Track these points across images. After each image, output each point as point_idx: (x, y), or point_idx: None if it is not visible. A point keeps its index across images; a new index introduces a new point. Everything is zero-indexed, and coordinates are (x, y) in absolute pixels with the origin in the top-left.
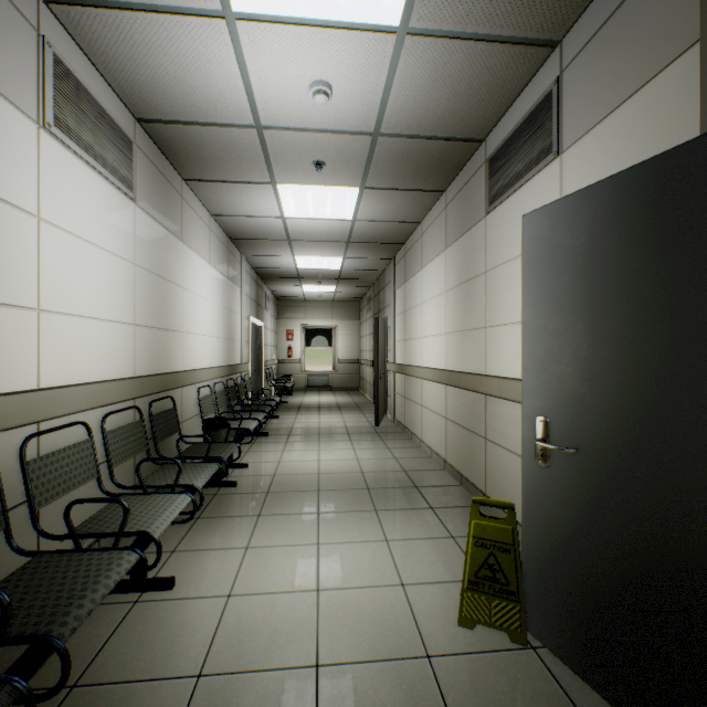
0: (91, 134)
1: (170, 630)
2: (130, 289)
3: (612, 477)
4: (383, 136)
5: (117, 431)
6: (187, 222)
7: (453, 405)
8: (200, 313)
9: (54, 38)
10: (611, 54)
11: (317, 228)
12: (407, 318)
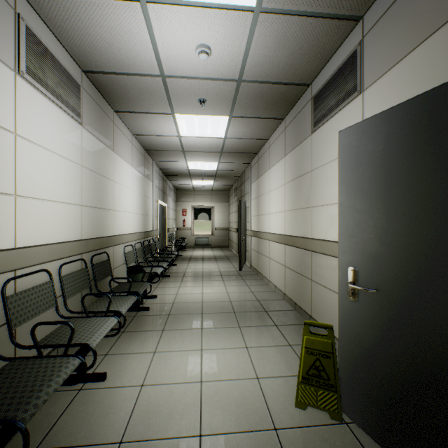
0: (51, 79)
1: (102, 409)
2: (79, 182)
3: (402, 309)
4: (244, 82)
5: (69, 275)
6: (117, 139)
7: (289, 258)
8: (125, 198)
9: (26, 15)
10: (398, 23)
11: (201, 143)
12: (259, 201)
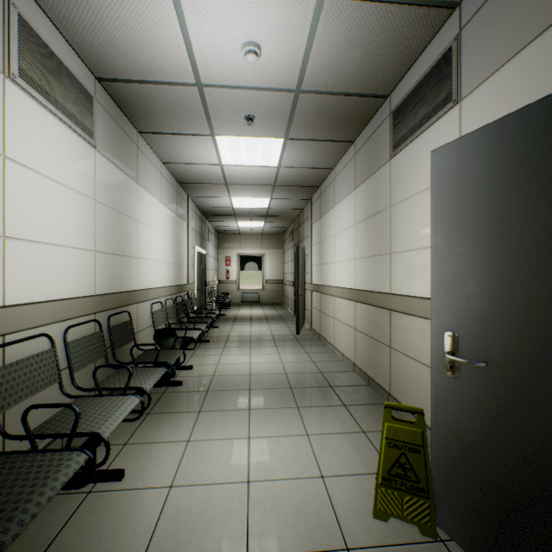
0: (54, 87)
1: (117, 520)
2: (91, 221)
3: (523, 391)
4: (304, 93)
5: (78, 341)
6: (142, 167)
7: (361, 318)
8: (153, 242)
9: (19, 0)
10: (510, 7)
11: (249, 173)
12: (321, 247)
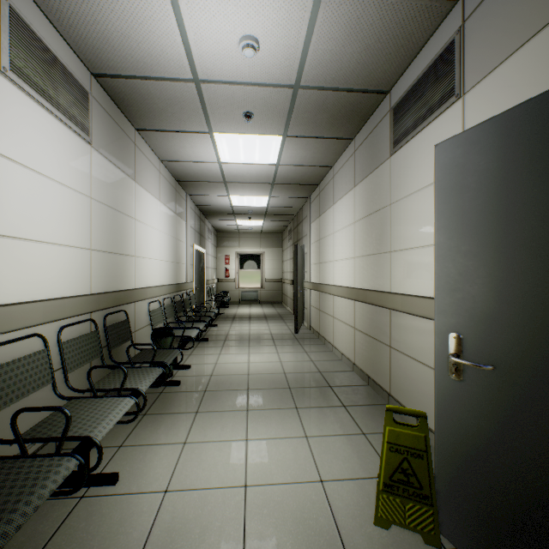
0: (47, 82)
1: (109, 527)
2: (87, 219)
3: (533, 396)
4: (303, 88)
5: (73, 341)
6: (139, 165)
7: (361, 318)
8: (151, 241)
9: None
10: None
11: (247, 171)
12: (321, 245)
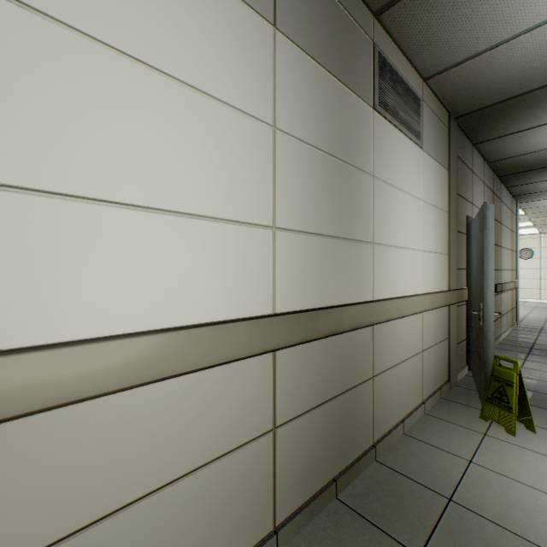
0: None
1: None
2: None
3: None
4: None
5: None
6: None
7: (306, 379)
8: None
9: None
10: (435, 133)
11: None
12: None
